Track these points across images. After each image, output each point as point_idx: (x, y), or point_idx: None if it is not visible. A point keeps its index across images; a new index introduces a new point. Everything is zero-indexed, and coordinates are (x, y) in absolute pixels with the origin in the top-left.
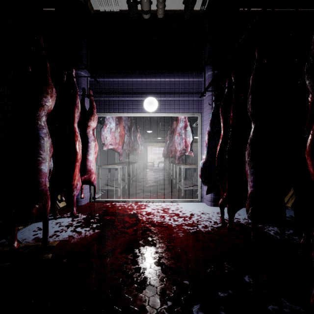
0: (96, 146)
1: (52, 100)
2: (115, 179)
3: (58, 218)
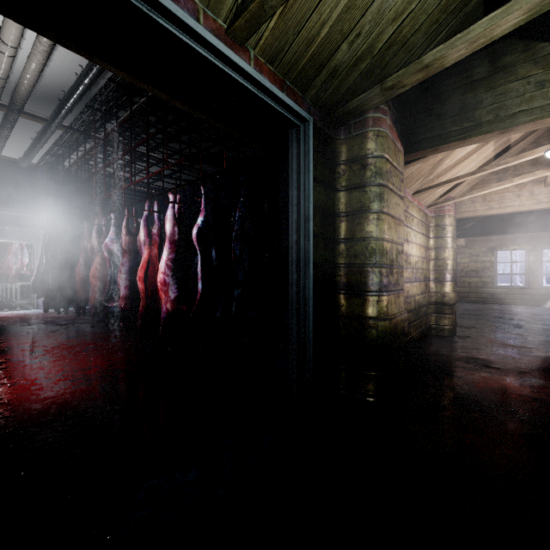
0: None
1: None
2: None
3: None
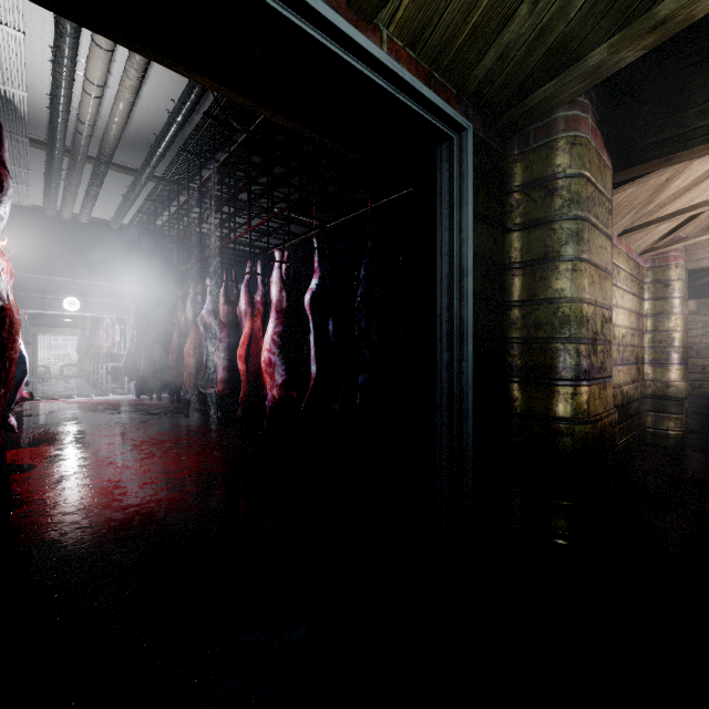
0: None
1: None
2: None
3: None
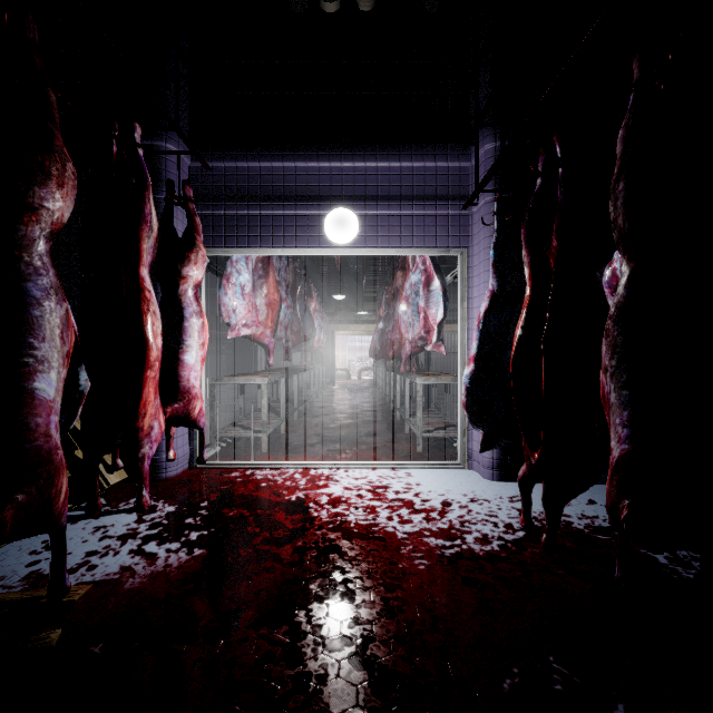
0: (203, 329)
1: (60, 196)
2: (257, 411)
3: (103, 514)
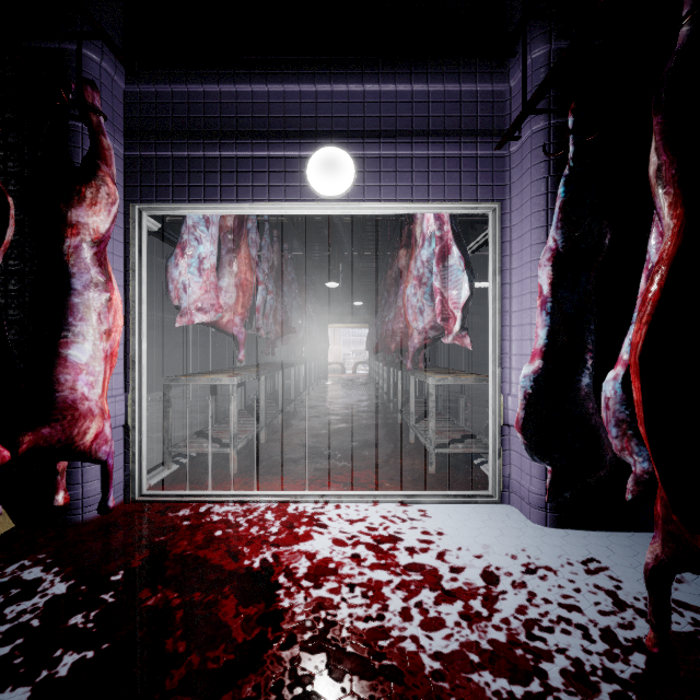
0: (119, 308)
1: None
2: None
3: None
